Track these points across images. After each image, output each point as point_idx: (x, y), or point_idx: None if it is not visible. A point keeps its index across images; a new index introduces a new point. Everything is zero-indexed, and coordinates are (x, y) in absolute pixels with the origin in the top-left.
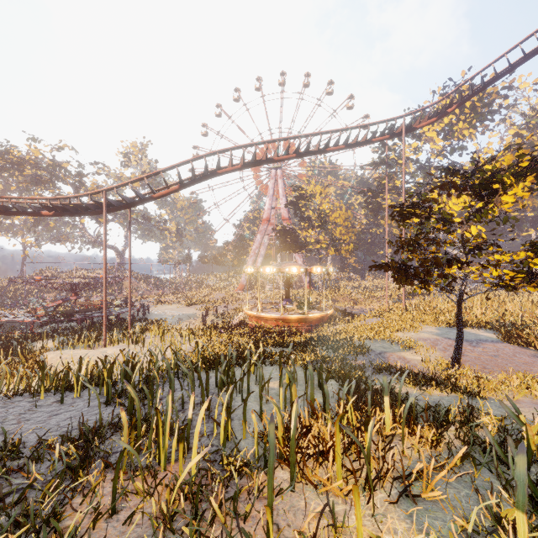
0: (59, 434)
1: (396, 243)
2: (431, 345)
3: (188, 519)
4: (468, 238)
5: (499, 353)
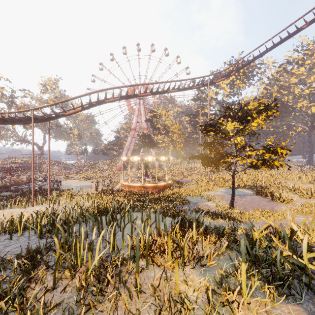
0: (14, 254)
1: (203, 145)
2: (221, 198)
3: (96, 285)
4: (238, 142)
5: (253, 200)
